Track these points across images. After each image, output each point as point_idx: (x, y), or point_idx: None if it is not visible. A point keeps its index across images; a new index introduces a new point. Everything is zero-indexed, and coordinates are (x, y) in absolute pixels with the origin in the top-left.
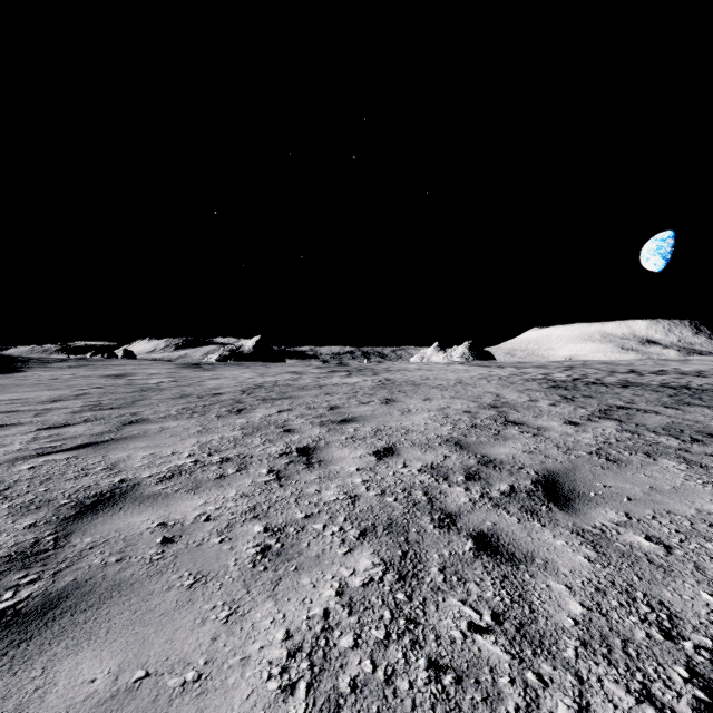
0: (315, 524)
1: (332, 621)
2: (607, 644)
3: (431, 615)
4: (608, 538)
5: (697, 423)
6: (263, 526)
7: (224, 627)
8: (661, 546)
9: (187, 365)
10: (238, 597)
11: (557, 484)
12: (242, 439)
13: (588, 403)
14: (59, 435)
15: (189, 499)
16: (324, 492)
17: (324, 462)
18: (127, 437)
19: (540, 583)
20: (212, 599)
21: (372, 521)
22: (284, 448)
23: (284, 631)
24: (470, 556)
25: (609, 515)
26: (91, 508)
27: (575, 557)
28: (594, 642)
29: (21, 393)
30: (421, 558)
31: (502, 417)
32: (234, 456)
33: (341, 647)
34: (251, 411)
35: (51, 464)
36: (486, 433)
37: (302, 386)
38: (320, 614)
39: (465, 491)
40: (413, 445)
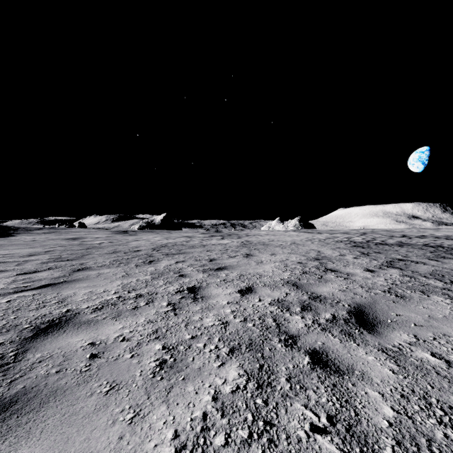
0: (198, 343)
1: (209, 422)
2: (416, 443)
3: (282, 417)
4: (405, 355)
5: (452, 271)
6: (162, 345)
7: (129, 427)
8: (443, 361)
9: (119, 232)
10: (141, 402)
11: (364, 313)
12: (151, 281)
13: (378, 257)
14: (30, 278)
15: (112, 324)
16: (205, 320)
17: (205, 298)
18: (75, 280)
19: (360, 390)
20: (121, 404)
21: (238, 341)
22: (179, 287)
23: (173, 430)
24: (308, 368)
25: (403, 337)
26: (44, 331)
27: (383, 370)
28: (406, 441)
29: (10, 250)
30: (273, 370)
31: (323, 266)
32: (145, 293)
33: (215, 445)
34: (158, 262)
35: (22, 298)
36: (313, 277)
37: (192, 245)
38: (200, 416)
39: (301, 319)
40: (265, 285)
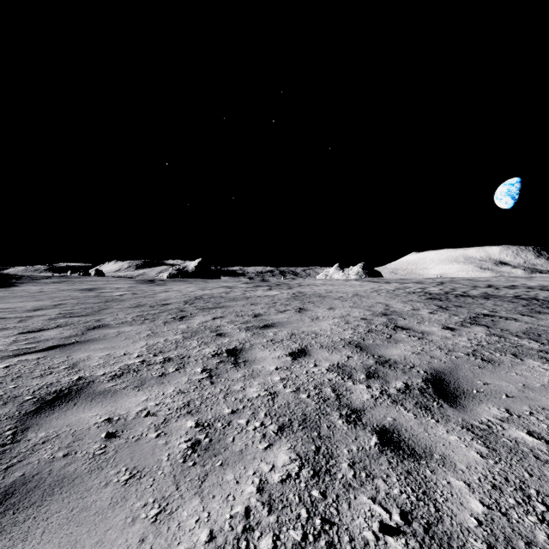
0: (240, 419)
1: (253, 520)
2: (513, 547)
3: (344, 514)
4: (495, 434)
5: None
6: (195, 421)
7: (152, 527)
8: (543, 441)
9: (144, 281)
10: (168, 494)
11: (444, 381)
12: (182, 342)
13: (460, 312)
14: (35, 338)
15: (134, 395)
16: (248, 389)
17: (249, 362)
18: (89, 340)
19: (441, 479)
20: (144, 496)
21: (289, 417)
22: (216, 349)
23: (208, 531)
24: (376, 451)
25: (493, 411)
26: (50, 404)
27: (469, 453)
28: (499, 545)
29: (12, 303)
30: (333, 453)
31: (392, 323)
32: (175, 356)
33: None
34: (191, 318)
35: (24, 363)
36: (380, 337)
37: (232, 297)
38: (242, 512)
39: (367, 389)
40: (322, 347)
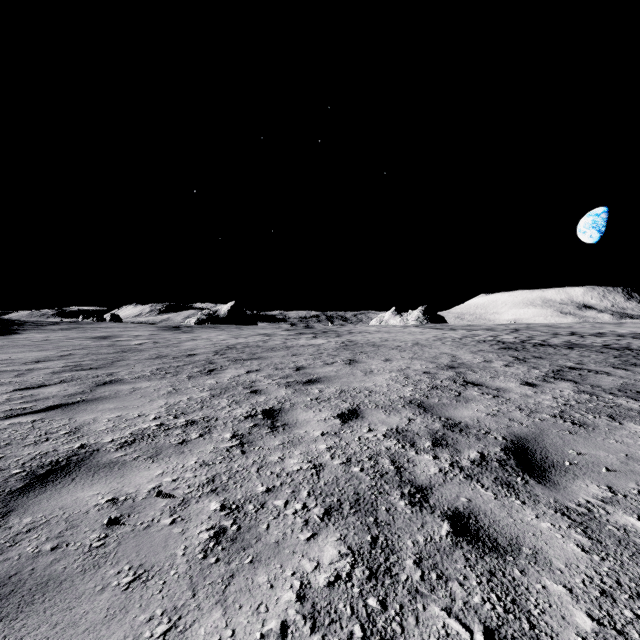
0: (277, 499)
1: None
2: None
3: (411, 632)
4: (598, 519)
5: None
6: (220, 502)
7: None
8: None
9: (168, 328)
10: (182, 603)
11: (528, 451)
12: (209, 400)
13: (540, 364)
14: (33, 395)
15: (147, 469)
16: (288, 461)
17: (289, 426)
18: (98, 398)
19: (534, 582)
20: (150, 606)
21: (338, 497)
22: (250, 410)
23: None
24: (448, 543)
25: (591, 489)
26: (42, 479)
27: (567, 545)
28: None
29: (10, 354)
30: (393, 546)
31: (461, 377)
32: (199, 418)
33: None
34: (221, 372)
35: (16, 427)
36: (447, 395)
37: (271, 347)
38: (276, 630)
39: (433, 460)
40: (377, 407)
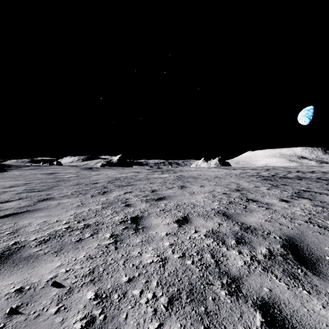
0: (134, 289)
1: None
2: None
3: None
4: None
5: None
6: (95, 291)
7: None
8: None
9: (86, 168)
10: None
11: (298, 247)
12: (100, 211)
13: (287, 188)
14: None
15: (51, 261)
16: (144, 255)
17: (146, 228)
18: (36, 209)
19: None
20: None
21: (177, 287)
22: (123, 217)
23: None
24: None
25: None
26: None
27: None
28: None
29: None
30: None
31: (244, 196)
32: (92, 223)
33: None
34: (110, 193)
35: None
36: (239, 207)
37: (139, 178)
38: None
39: (239, 254)
40: (199, 215)
